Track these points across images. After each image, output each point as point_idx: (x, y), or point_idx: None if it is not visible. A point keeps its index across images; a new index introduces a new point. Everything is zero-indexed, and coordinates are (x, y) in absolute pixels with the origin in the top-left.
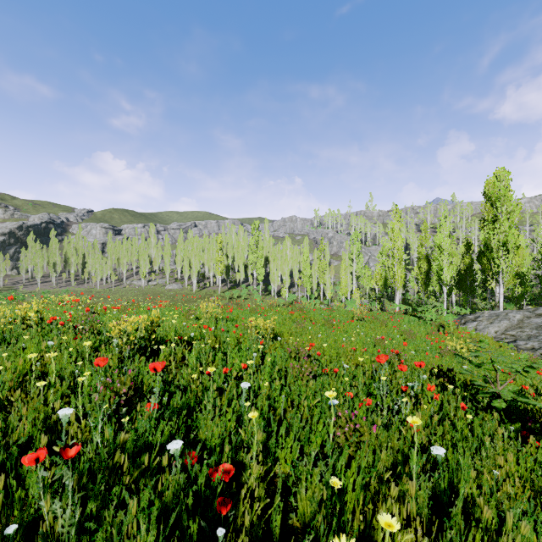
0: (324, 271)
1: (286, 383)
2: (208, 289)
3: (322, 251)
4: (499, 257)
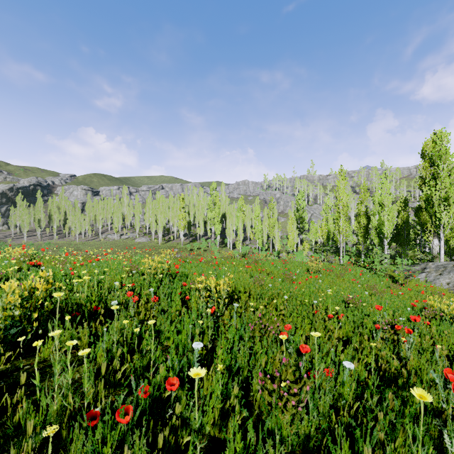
0: (273, 226)
1: (249, 393)
2: (172, 242)
3: (271, 209)
4: (440, 211)
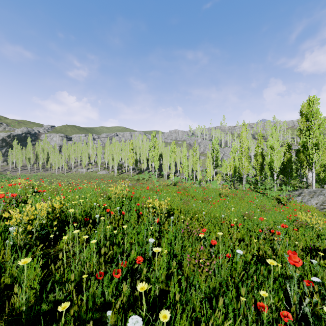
0: (196, 163)
1: (181, 268)
2: (124, 174)
3: (194, 151)
4: (312, 153)
